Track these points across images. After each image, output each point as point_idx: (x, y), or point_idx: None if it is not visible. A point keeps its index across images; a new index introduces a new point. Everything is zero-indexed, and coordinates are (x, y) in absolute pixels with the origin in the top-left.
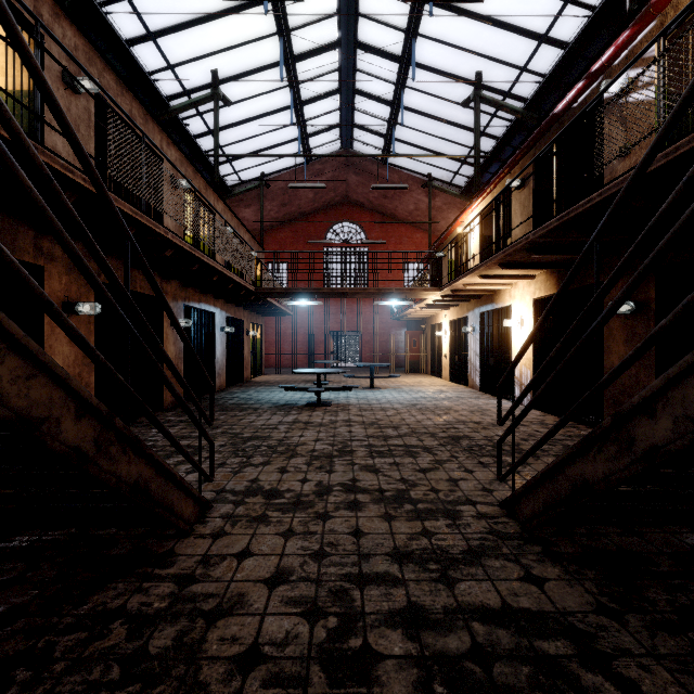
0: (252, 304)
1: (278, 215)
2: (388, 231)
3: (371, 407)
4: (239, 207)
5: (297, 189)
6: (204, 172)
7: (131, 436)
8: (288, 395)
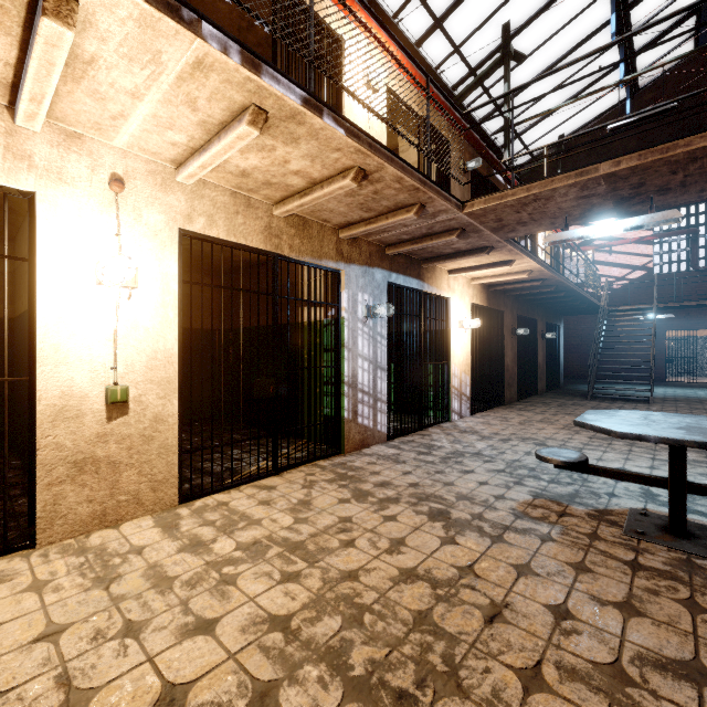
0: None
1: None
2: None
3: None
4: None
5: None
6: None
7: None
8: None
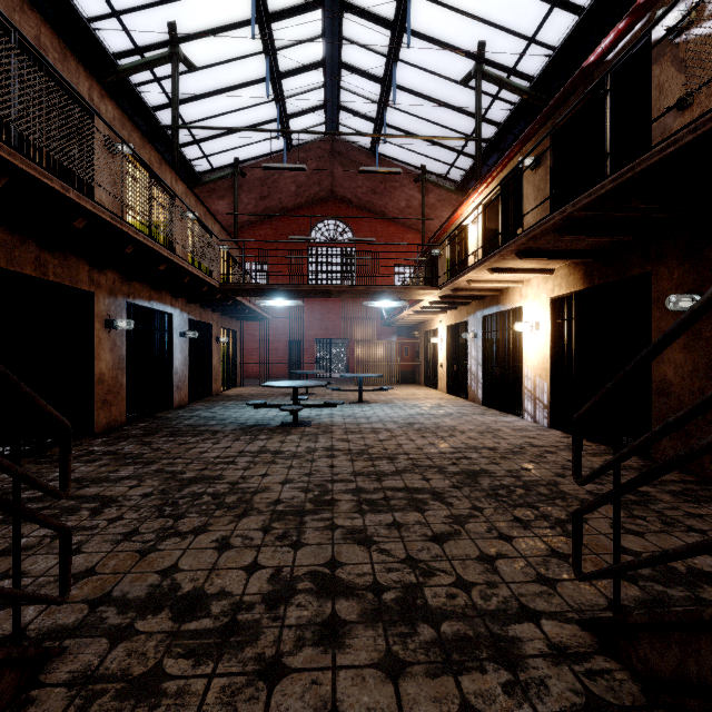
0: (221, 305)
1: (256, 209)
2: (378, 231)
3: (359, 427)
4: (211, 198)
5: (277, 180)
6: (167, 154)
7: None
8: (261, 412)
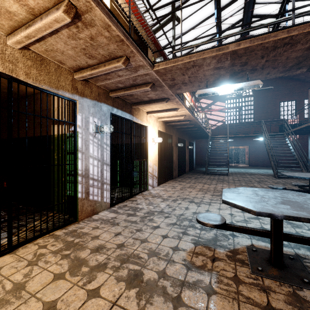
0: None
1: None
2: None
3: None
4: None
5: None
6: None
7: (271, 162)
8: None
